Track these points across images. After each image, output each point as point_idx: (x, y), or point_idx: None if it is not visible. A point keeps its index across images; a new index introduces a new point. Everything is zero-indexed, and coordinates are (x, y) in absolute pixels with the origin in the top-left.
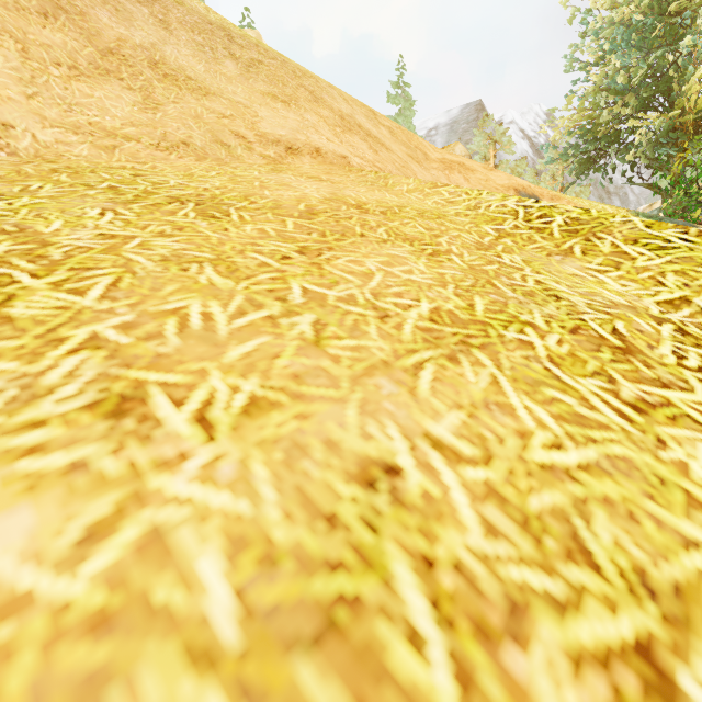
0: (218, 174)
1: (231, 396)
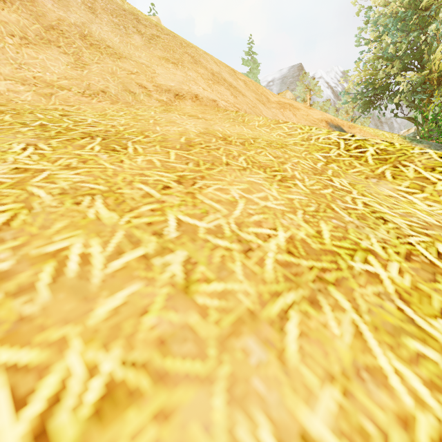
0: (125, 114)
1: (86, 383)
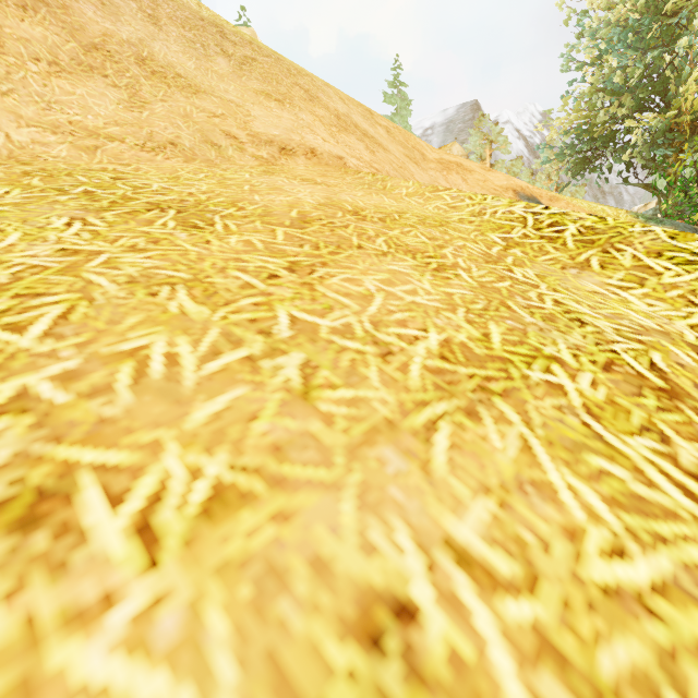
0: (206, 177)
1: (189, 485)
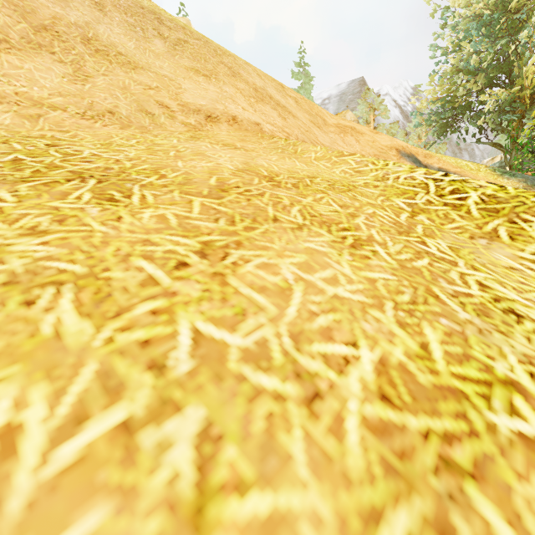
0: (137, 143)
1: None
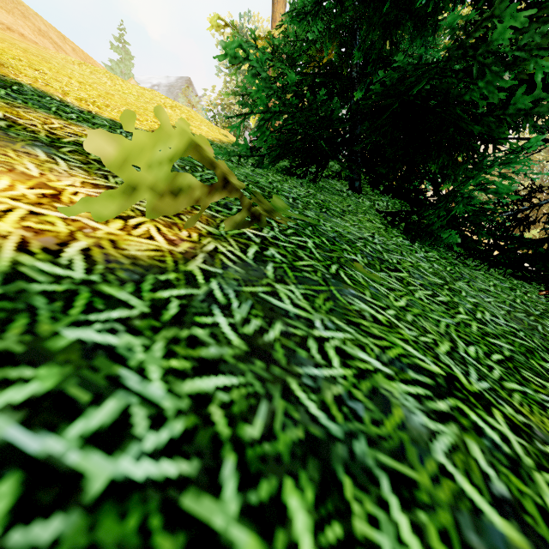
0: None
1: None
